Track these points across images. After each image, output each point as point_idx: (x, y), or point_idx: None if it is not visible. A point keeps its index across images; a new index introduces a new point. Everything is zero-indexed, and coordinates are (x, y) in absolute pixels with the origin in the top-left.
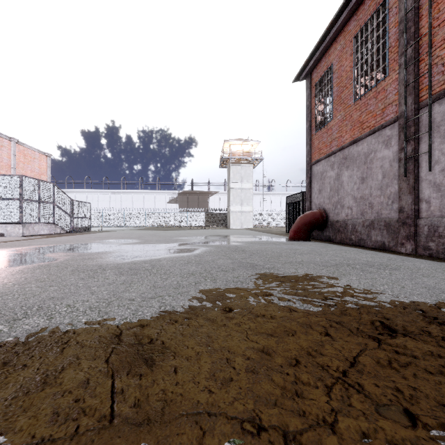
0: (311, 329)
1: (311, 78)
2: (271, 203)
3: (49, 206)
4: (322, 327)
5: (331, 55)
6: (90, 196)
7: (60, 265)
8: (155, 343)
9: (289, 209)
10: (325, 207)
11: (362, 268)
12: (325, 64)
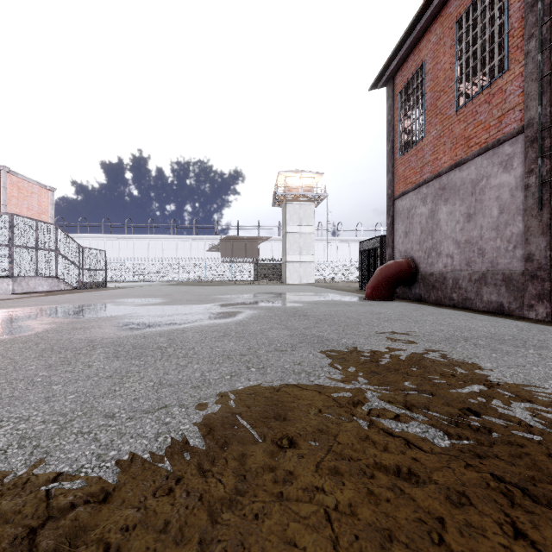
0: (473, 509)
1: (394, 84)
2: (337, 251)
3: (49, 254)
4: (494, 501)
5: (422, 51)
6: (109, 243)
7: (31, 339)
8: None
9: (362, 259)
10: (414, 255)
11: (490, 344)
12: (413, 63)
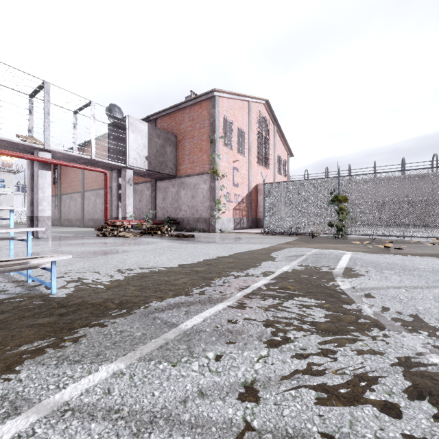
0: None
1: None
2: None
3: None
4: None
5: None
6: None
7: None
8: None
9: None
10: None
11: None
12: None
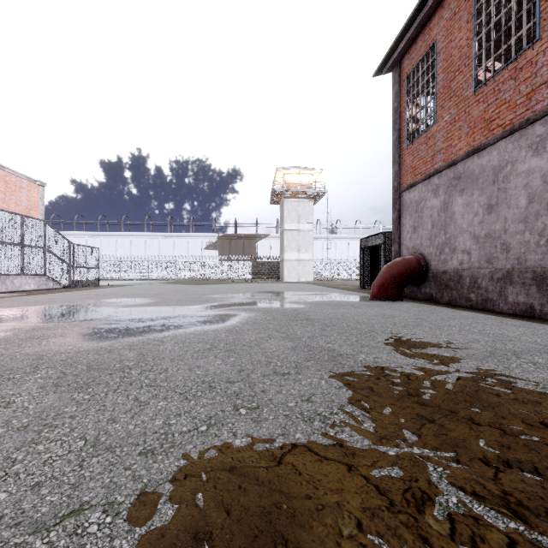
0: None
1: (401, 69)
2: (336, 249)
3: (36, 251)
4: None
5: (433, 29)
6: (106, 240)
7: None
8: None
9: (364, 256)
10: (424, 252)
11: None
12: (423, 44)
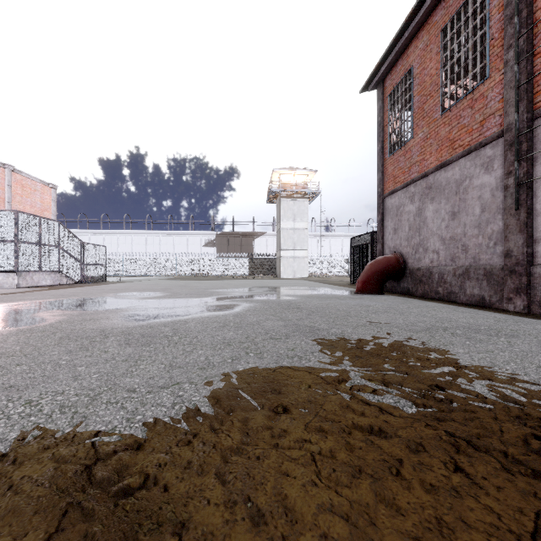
0: (426, 454)
1: (384, 87)
2: (330, 247)
3: (52, 249)
4: (444, 449)
5: (410, 56)
6: (108, 238)
7: (47, 329)
8: (150, 493)
9: (354, 254)
10: (403, 251)
11: (466, 333)
12: (402, 68)
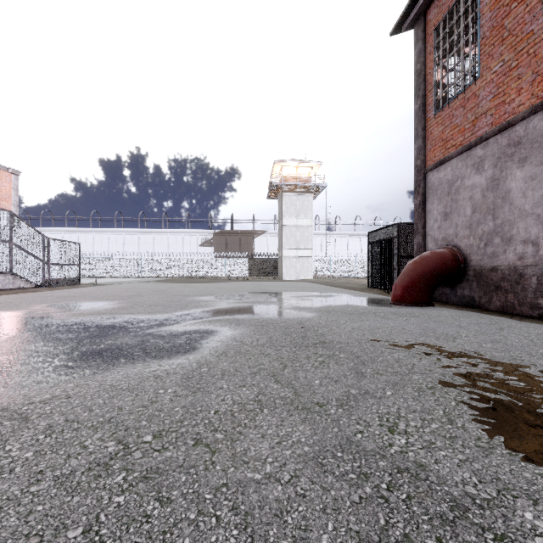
0: None
1: (426, 22)
2: (335, 246)
3: (0, 245)
4: None
5: None
6: (98, 237)
7: None
8: None
9: (372, 252)
10: (460, 243)
11: None
12: None
